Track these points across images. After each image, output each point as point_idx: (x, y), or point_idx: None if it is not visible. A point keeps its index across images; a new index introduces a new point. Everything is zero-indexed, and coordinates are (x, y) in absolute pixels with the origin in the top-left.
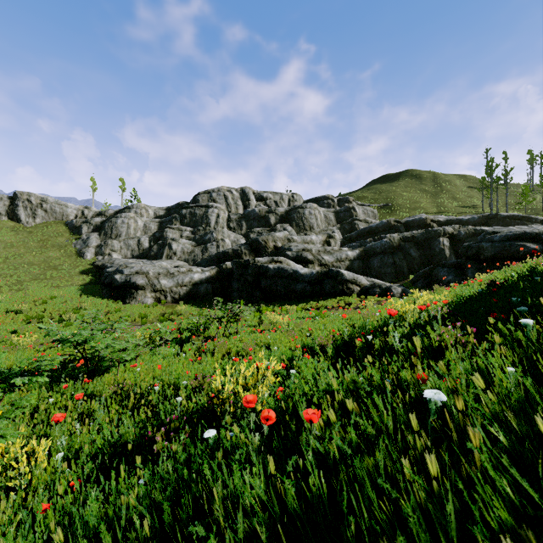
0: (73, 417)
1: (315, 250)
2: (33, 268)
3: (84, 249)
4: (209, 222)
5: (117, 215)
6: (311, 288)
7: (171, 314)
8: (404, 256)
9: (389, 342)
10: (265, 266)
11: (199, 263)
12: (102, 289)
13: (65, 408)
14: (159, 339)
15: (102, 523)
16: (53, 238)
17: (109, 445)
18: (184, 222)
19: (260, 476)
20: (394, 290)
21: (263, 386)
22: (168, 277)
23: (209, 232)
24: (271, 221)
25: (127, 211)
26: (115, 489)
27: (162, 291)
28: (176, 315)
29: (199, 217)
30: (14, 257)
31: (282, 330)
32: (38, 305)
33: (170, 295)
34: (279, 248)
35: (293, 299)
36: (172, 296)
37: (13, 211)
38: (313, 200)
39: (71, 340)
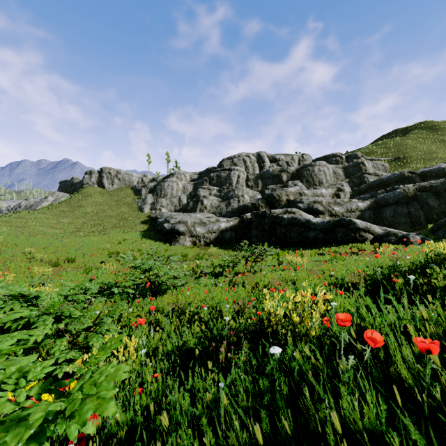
0: (146, 323)
1: (325, 202)
2: (112, 219)
3: (143, 205)
4: (231, 182)
5: (164, 180)
6: (323, 236)
7: (204, 254)
8: (420, 206)
9: (440, 283)
10: (279, 216)
11: (224, 215)
12: (155, 234)
13: (139, 317)
14: (199, 272)
15: (204, 419)
16: (124, 198)
17: (177, 348)
18: (212, 183)
19: (353, 403)
20: (411, 238)
21: (317, 313)
22: (201, 226)
23: (231, 190)
24: (283, 179)
25: (171, 177)
26: (192, 386)
27: (197, 236)
28: (207, 255)
29: (224, 178)
30: (101, 212)
31: (302, 270)
32: (116, 244)
33: (203, 240)
34: (291, 201)
35: (306, 245)
36: (204, 240)
37: (101, 181)
38: (321, 158)
39: (142, 267)
